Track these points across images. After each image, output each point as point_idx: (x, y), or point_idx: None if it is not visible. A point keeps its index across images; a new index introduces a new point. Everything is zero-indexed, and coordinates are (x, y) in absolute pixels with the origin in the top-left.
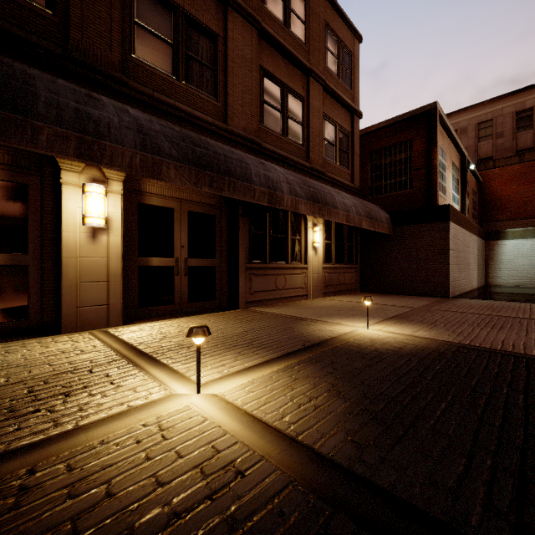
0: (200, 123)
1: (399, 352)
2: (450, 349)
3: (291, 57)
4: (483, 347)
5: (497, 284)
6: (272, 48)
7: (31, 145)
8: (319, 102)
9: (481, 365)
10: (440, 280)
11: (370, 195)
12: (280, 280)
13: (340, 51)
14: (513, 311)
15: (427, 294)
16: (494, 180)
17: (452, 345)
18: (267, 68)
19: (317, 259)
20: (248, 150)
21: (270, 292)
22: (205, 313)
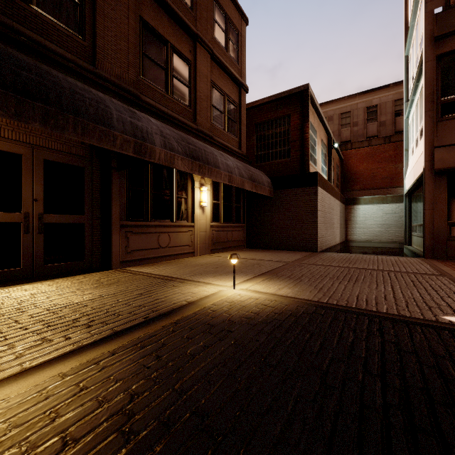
0: (52, 55)
1: (255, 319)
2: (308, 310)
3: (176, 16)
4: (340, 305)
5: (354, 240)
6: (154, 2)
7: None
8: (207, 69)
9: (337, 333)
10: (310, 237)
11: (256, 162)
12: (163, 238)
13: (228, 27)
14: (365, 263)
15: (301, 249)
16: (351, 159)
17: (311, 305)
18: (148, 20)
19: (204, 218)
20: (123, 100)
21: (151, 250)
22: (64, 277)
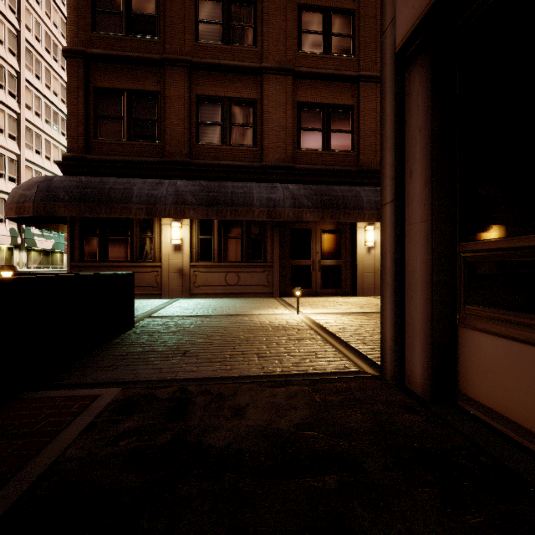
0: None
1: None
2: None
3: None
4: None
5: None
6: None
7: (363, 220)
8: None
9: None
10: None
11: None
12: None
13: None
14: None
15: None
16: None
17: None
18: None
19: None
20: None
21: None
22: None
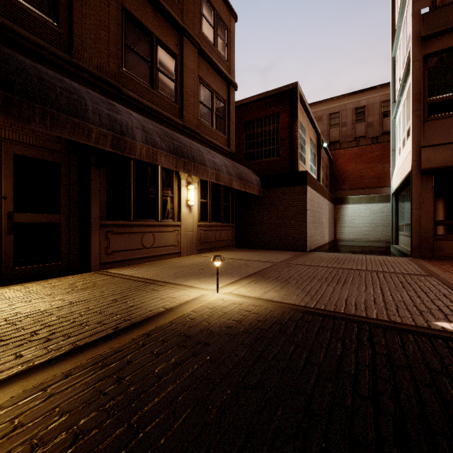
0: (21, 41)
1: (236, 328)
2: (294, 316)
3: (161, 8)
4: (328, 310)
5: (342, 239)
6: None
7: None
8: (194, 64)
9: (324, 344)
10: (299, 236)
11: (245, 160)
12: (148, 238)
13: (216, 22)
14: (354, 263)
15: (290, 249)
16: (340, 159)
17: (298, 310)
18: (131, 10)
19: (191, 217)
20: (102, 92)
21: (134, 251)
22: (35, 280)
